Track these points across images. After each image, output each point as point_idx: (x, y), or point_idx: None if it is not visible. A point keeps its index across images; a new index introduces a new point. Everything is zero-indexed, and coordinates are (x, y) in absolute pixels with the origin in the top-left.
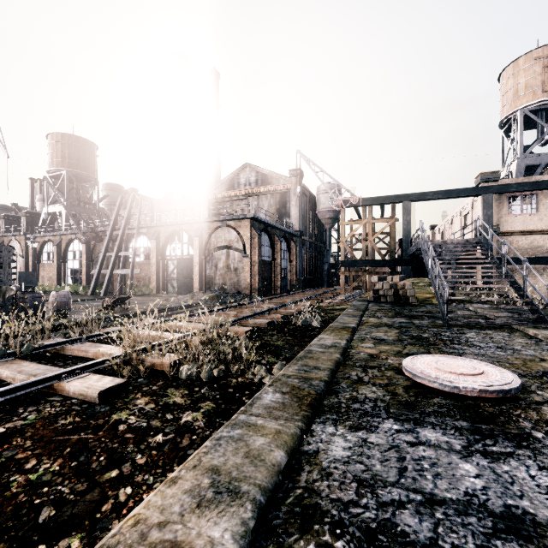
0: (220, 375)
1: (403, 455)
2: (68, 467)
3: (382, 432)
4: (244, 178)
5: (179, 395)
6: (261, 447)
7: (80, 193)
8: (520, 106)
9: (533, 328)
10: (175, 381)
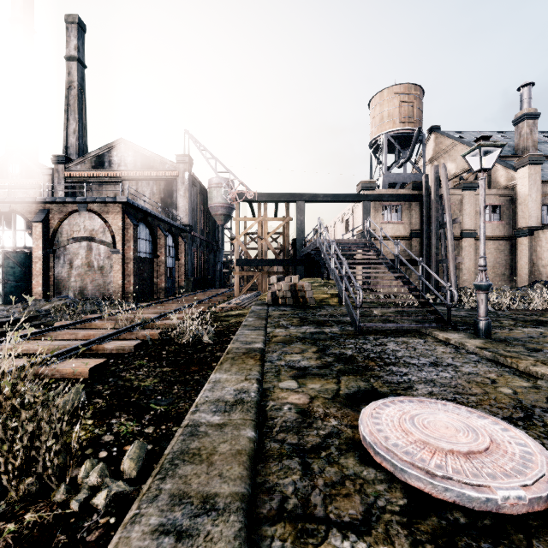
0: None
1: None
2: None
3: None
4: (118, 156)
5: None
6: None
7: None
8: (384, 131)
9: (439, 331)
10: None
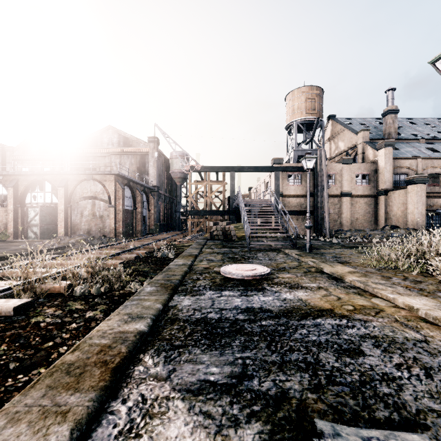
0: (106, 290)
1: (214, 300)
2: (14, 346)
3: (206, 295)
4: (107, 138)
5: (78, 304)
6: (149, 304)
7: None
8: (295, 119)
9: (288, 249)
10: (71, 297)
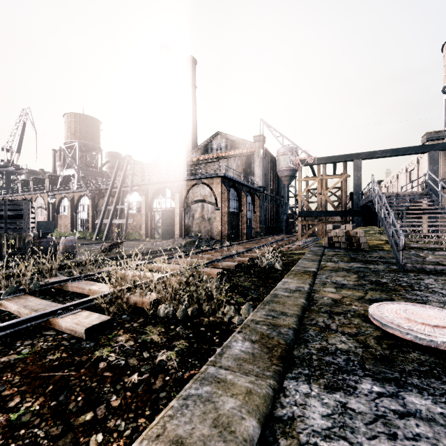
0: (193, 314)
1: (393, 431)
2: (48, 406)
3: (362, 395)
4: (216, 144)
5: (156, 332)
6: (231, 412)
7: (88, 160)
8: None
9: None
10: (153, 318)
